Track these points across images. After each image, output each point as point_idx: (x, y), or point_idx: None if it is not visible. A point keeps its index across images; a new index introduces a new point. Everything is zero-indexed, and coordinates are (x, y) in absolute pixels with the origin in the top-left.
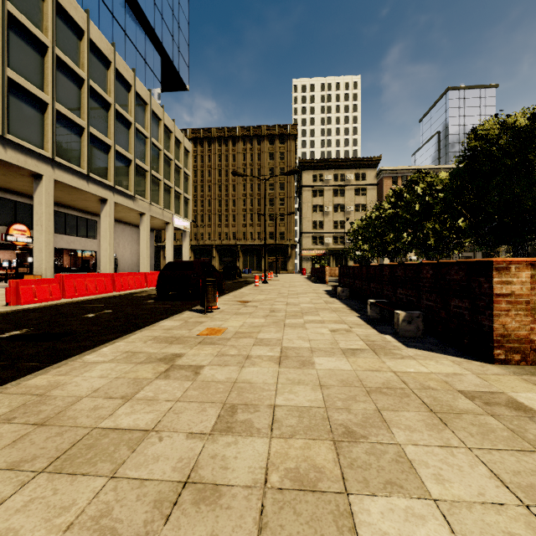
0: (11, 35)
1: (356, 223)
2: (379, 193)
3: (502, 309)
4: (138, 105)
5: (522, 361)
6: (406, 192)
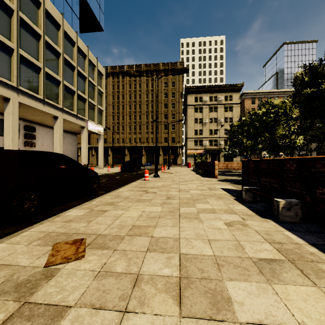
0: None
1: (236, 124)
2: (242, 109)
3: None
4: (50, 23)
5: None
6: (321, 71)
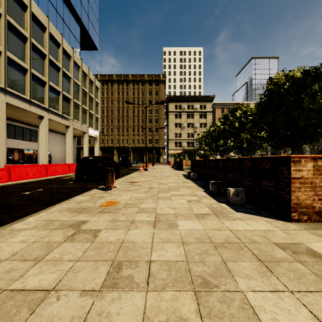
0: None
1: (200, 134)
2: (214, 116)
3: (296, 187)
4: (65, 57)
5: (308, 220)
6: (230, 115)
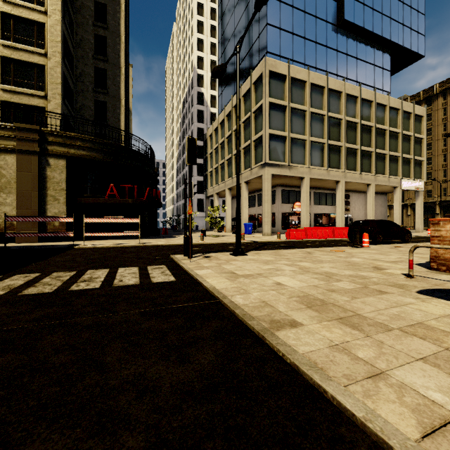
0: (292, 117)
1: None
2: None
3: (435, 243)
4: (364, 106)
5: (446, 270)
6: None
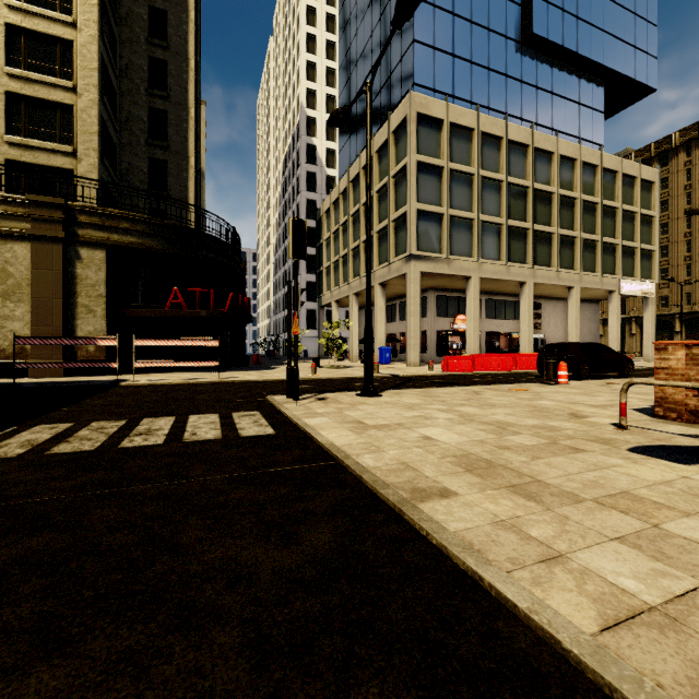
0: (452, 184)
1: None
2: None
3: (660, 378)
4: (563, 167)
5: (677, 419)
6: None
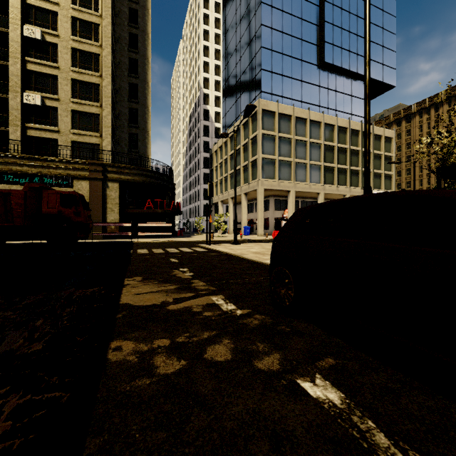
0: (280, 143)
1: None
2: None
3: None
4: (341, 132)
5: None
6: None
